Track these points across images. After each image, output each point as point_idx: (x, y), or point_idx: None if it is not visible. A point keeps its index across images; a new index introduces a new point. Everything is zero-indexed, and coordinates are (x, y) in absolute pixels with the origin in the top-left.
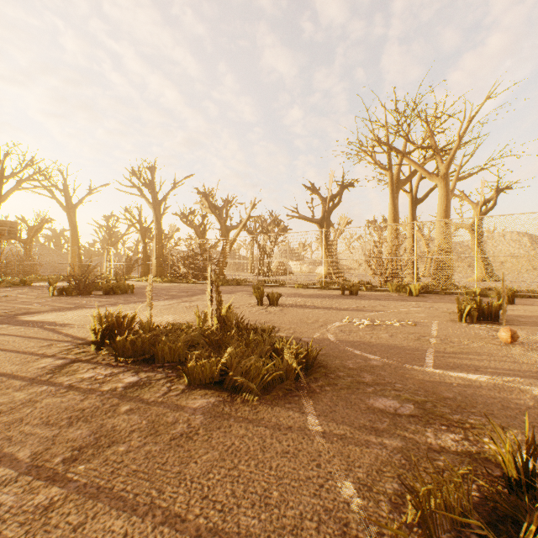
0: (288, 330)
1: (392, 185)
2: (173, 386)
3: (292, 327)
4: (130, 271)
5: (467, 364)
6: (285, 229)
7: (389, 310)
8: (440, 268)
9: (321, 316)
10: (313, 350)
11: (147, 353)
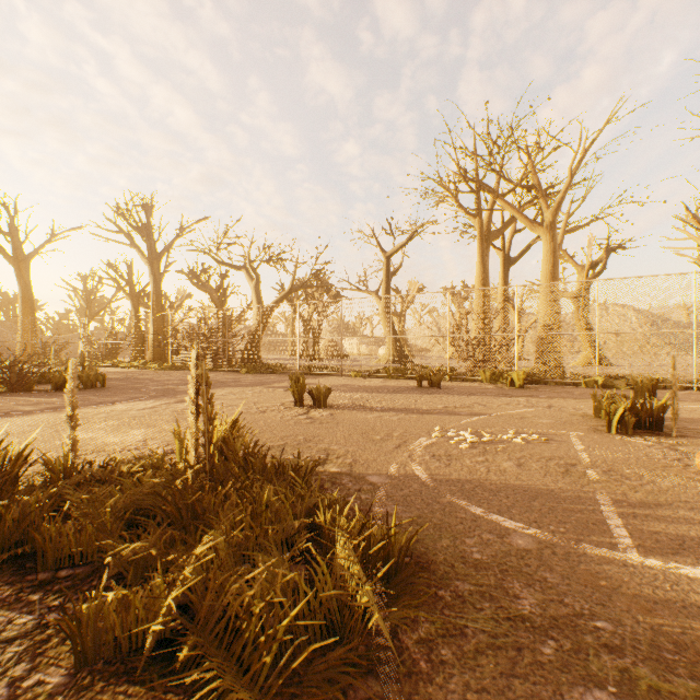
0: (344, 458)
1: (481, 237)
2: (31, 675)
3: (351, 450)
4: (115, 354)
5: (693, 537)
6: (337, 296)
7: (494, 413)
8: (545, 349)
9: (395, 426)
10: (393, 507)
11: (30, 540)
